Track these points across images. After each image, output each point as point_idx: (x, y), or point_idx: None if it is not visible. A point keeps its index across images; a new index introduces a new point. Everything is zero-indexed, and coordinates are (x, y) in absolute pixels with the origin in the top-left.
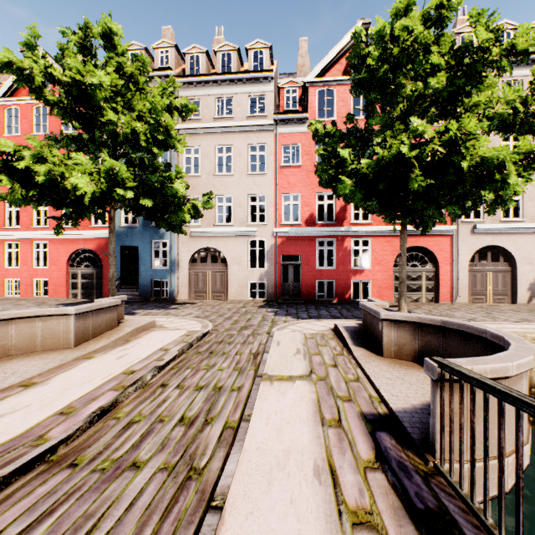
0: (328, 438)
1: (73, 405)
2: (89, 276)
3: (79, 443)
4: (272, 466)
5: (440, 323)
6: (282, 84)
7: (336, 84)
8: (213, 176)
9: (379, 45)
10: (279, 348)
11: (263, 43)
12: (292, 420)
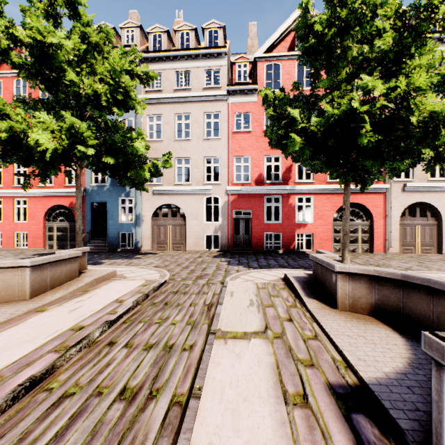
0: (296, 425)
1: (1, 374)
2: (63, 229)
3: None
4: None
5: (400, 276)
6: (234, 60)
7: (282, 59)
8: (173, 141)
9: (329, 7)
10: (233, 299)
11: (218, 24)
12: (250, 396)
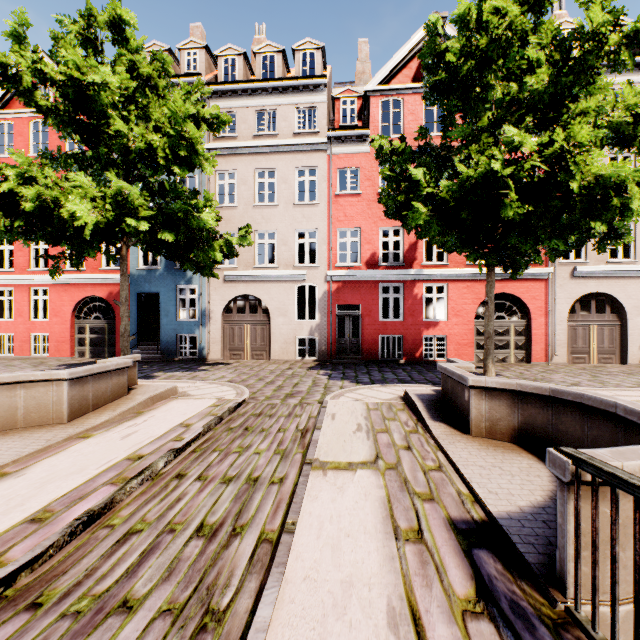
0: (406, 560)
1: (51, 508)
2: (99, 330)
3: (51, 567)
4: (325, 609)
5: (548, 392)
6: (337, 94)
7: (404, 92)
8: (252, 207)
9: (463, 34)
10: (334, 423)
11: (314, 43)
12: (354, 531)
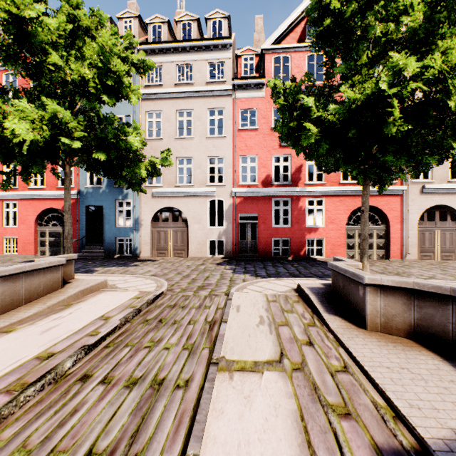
0: None
1: None
2: (56, 234)
3: None
4: None
5: (449, 291)
6: (239, 52)
7: (291, 51)
8: (174, 139)
9: None
10: (239, 315)
11: (222, 13)
12: None
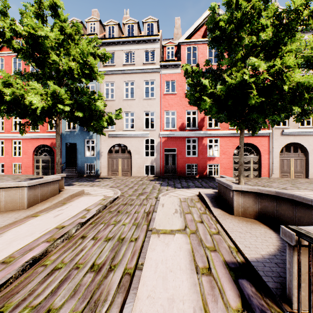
0: (203, 286)
1: (13, 255)
2: (46, 161)
3: (11, 289)
4: None
5: (274, 193)
6: (164, 44)
7: (198, 43)
8: (122, 100)
9: (228, 11)
10: (163, 208)
11: (153, 19)
12: (174, 269)
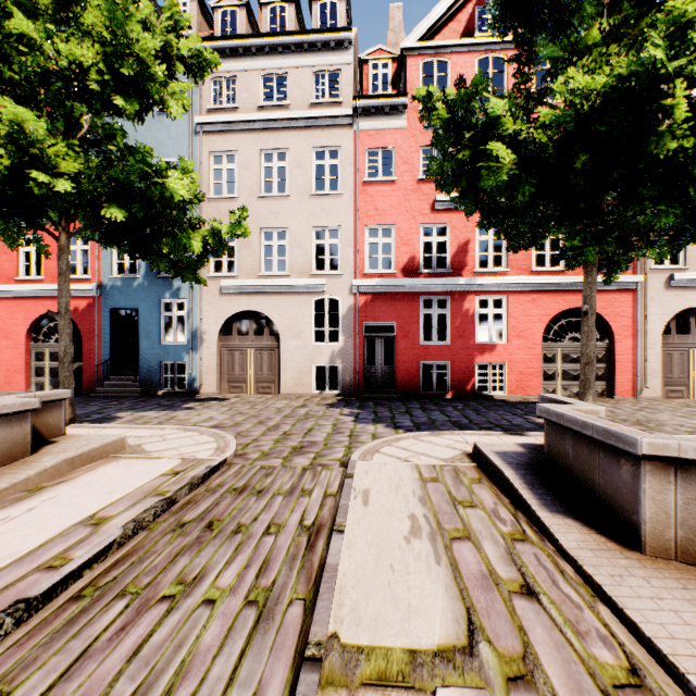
0: None
1: None
2: None
3: None
4: None
5: None
6: (365, 55)
7: (451, 51)
8: (257, 198)
9: None
10: (368, 513)
11: None
12: None
